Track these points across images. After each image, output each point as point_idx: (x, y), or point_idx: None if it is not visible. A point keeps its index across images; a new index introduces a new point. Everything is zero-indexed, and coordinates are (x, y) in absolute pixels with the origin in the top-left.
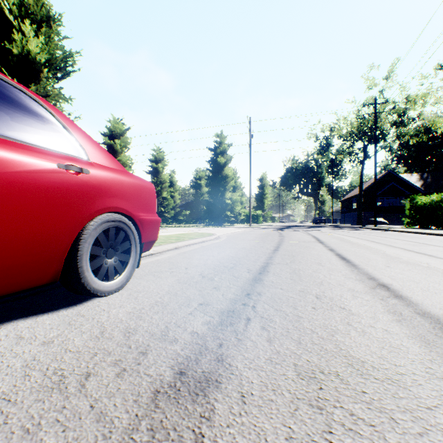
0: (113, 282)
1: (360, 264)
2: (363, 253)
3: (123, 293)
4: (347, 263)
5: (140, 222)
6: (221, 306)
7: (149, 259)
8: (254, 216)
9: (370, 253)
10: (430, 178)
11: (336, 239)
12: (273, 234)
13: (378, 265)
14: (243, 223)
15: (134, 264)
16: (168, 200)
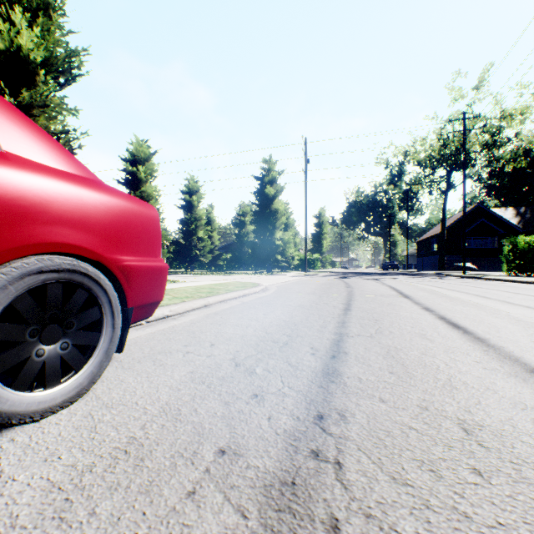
0: (56, 389)
1: (489, 338)
2: (477, 315)
3: (76, 412)
4: (466, 335)
5: (121, 272)
6: (266, 464)
7: (161, 325)
8: (310, 260)
9: (489, 316)
10: (530, 214)
11: (423, 291)
12: (337, 285)
13: (520, 339)
14: (296, 270)
15: (109, 348)
16: (205, 241)
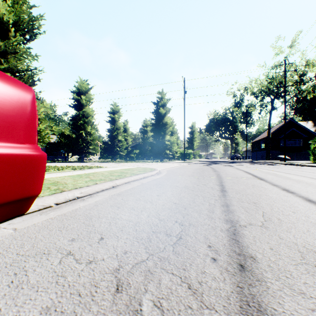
0: None
1: None
2: None
3: None
4: None
5: None
6: None
7: (67, 207)
8: (186, 154)
9: None
10: None
11: (270, 174)
12: (207, 169)
13: None
14: (178, 159)
15: None
16: (122, 142)
